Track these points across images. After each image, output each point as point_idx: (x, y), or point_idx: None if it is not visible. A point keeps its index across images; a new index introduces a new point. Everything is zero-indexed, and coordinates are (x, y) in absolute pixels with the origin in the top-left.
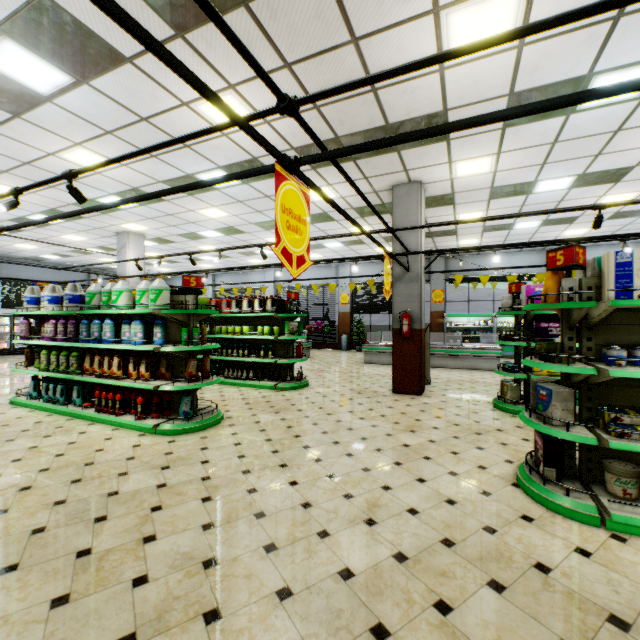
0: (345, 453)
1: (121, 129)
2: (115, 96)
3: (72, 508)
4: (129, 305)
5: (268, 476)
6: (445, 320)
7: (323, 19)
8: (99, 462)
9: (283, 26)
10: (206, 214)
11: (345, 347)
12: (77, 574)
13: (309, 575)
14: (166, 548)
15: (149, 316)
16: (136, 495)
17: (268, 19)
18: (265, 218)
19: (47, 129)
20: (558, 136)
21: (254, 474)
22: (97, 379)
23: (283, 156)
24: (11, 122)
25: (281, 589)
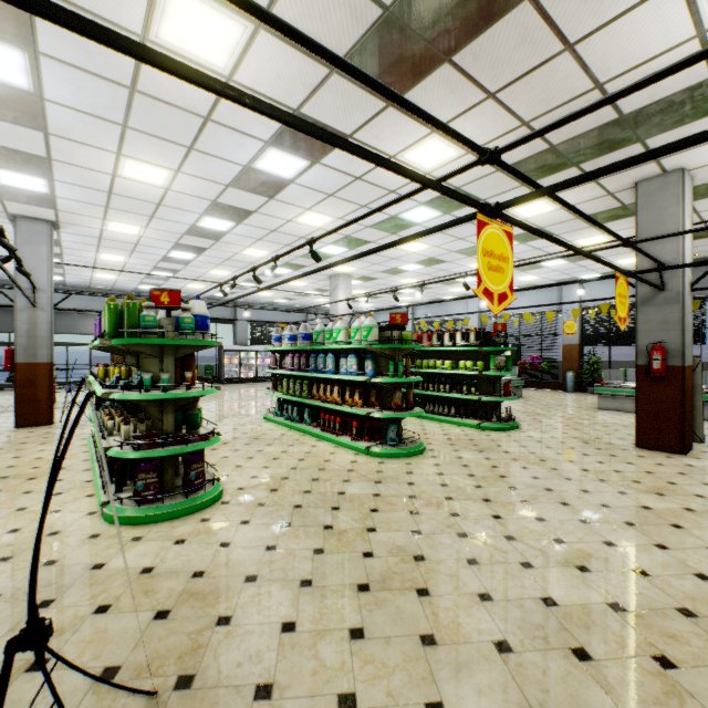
0: (559, 501)
1: (340, 190)
2: (337, 166)
3: (315, 497)
4: (345, 341)
5: (470, 506)
6: None
7: (529, 42)
8: (328, 469)
9: (485, 64)
10: (407, 249)
11: (571, 388)
12: (326, 538)
13: (509, 591)
14: (384, 539)
15: (360, 351)
16: (358, 498)
17: (470, 64)
18: (467, 244)
19: (289, 203)
20: None
21: (456, 502)
22: (322, 403)
23: (484, 205)
24: (267, 203)
25: (481, 593)
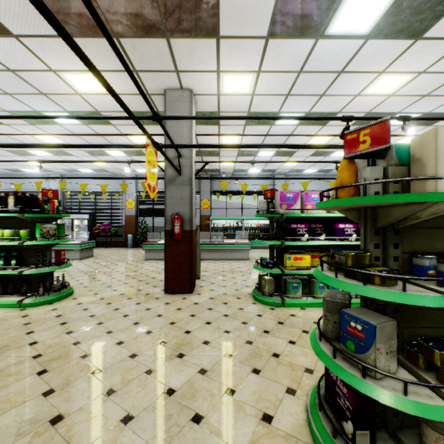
0: None
1: None
2: None
3: None
4: None
5: None
6: (210, 222)
7: None
8: None
9: None
10: None
11: (131, 245)
12: None
13: None
14: None
15: None
16: None
17: None
18: (22, 106)
19: None
20: (304, 65)
21: None
22: None
23: None
24: None
25: None
